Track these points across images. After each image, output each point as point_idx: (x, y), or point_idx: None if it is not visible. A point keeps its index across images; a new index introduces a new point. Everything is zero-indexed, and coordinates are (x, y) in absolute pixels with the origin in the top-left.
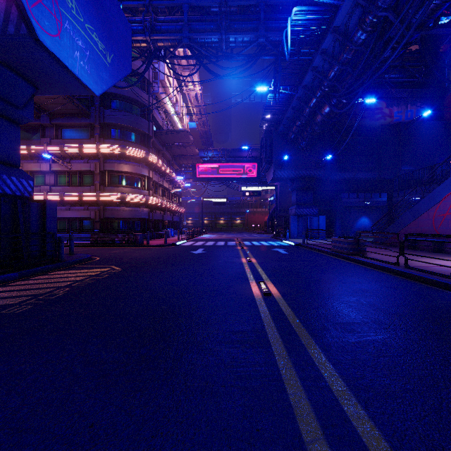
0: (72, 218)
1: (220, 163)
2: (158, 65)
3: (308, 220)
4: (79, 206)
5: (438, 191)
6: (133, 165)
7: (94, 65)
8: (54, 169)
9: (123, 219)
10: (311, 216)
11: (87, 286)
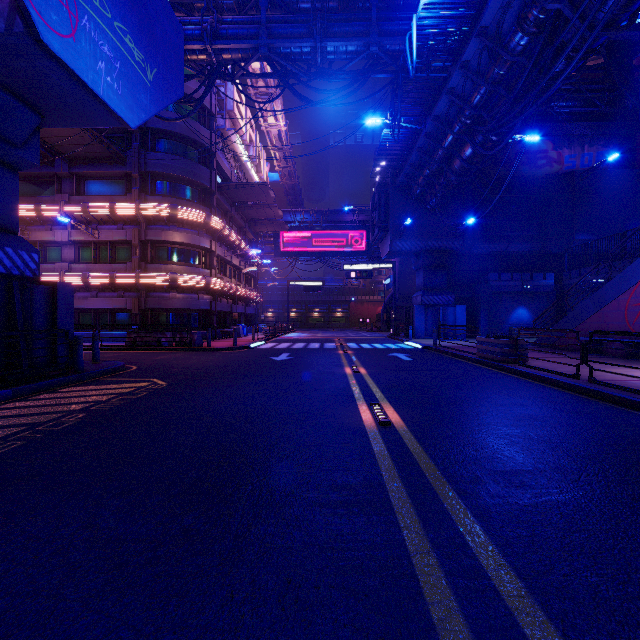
0: (100, 310)
1: (314, 230)
2: (225, 89)
3: (440, 312)
4: (110, 291)
5: (633, 269)
6: (188, 232)
7: (127, 82)
8: (75, 238)
9: (174, 311)
10: (444, 306)
11: (112, 410)
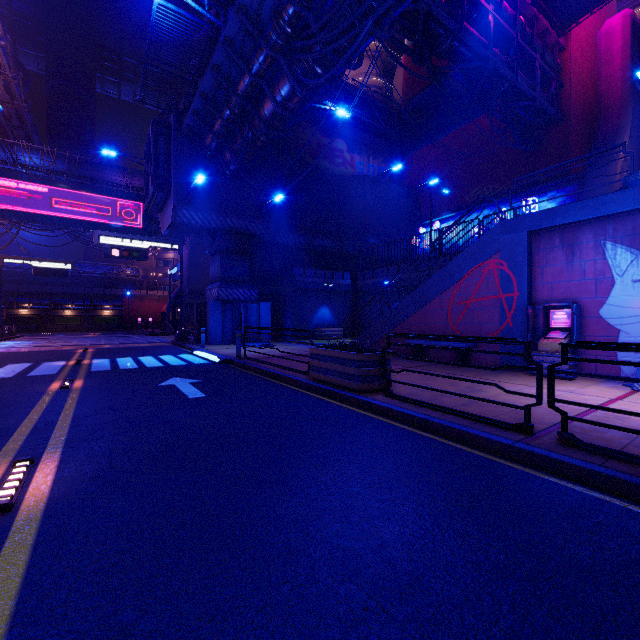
0: None
1: (55, 185)
2: None
3: (242, 309)
4: None
5: (458, 263)
6: None
7: None
8: None
9: None
10: (247, 303)
11: None
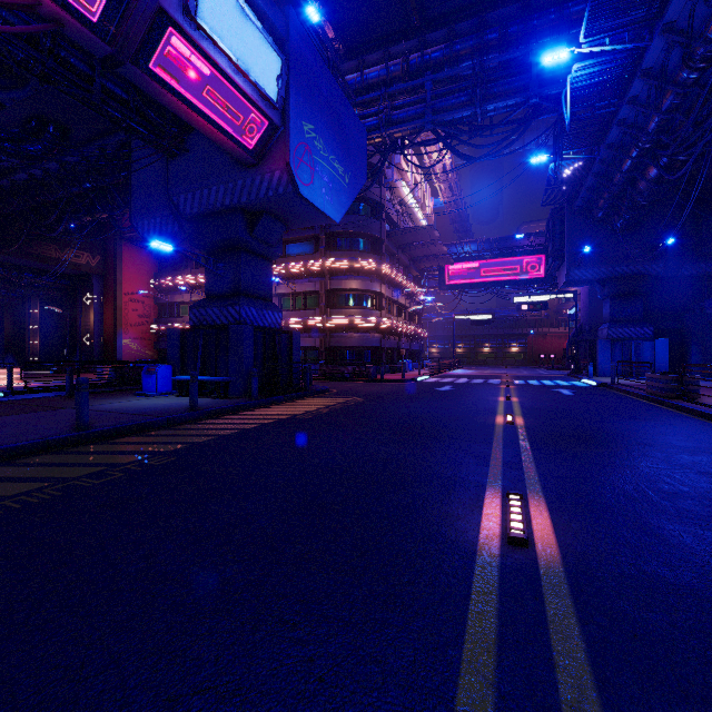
0: None
1: (482, 260)
2: None
3: (632, 346)
4: (303, 333)
5: None
6: (362, 280)
7: (335, 193)
8: (279, 292)
9: (351, 348)
10: (638, 340)
11: (341, 409)
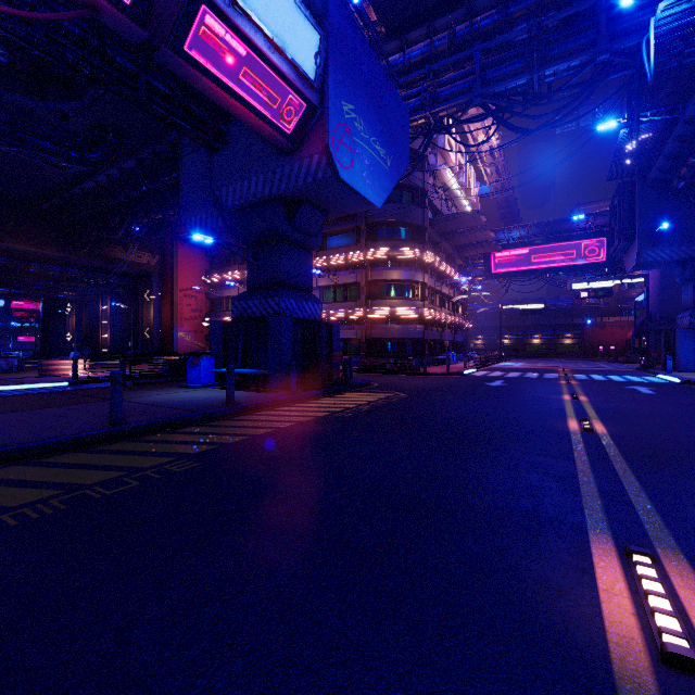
0: None
1: (533, 245)
2: None
3: None
4: (344, 325)
5: None
6: (404, 269)
7: (376, 177)
8: (320, 284)
9: (392, 340)
10: None
11: (383, 406)
